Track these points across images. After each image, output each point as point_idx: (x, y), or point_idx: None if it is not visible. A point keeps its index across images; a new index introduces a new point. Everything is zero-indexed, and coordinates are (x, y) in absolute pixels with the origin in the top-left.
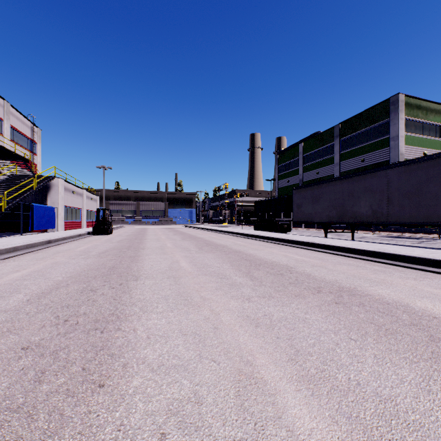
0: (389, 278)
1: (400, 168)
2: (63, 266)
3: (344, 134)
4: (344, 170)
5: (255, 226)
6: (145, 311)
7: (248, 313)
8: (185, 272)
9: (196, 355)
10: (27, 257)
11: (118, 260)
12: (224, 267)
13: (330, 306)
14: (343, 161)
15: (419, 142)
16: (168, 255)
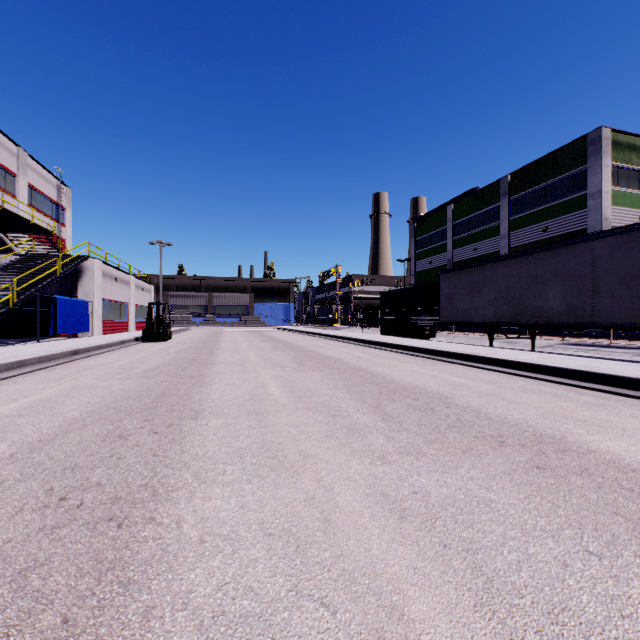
0: (616, 419)
1: (614, 238)
2: (87, 392)
3: (515, 190)
4: (515, 245)
5: (381, 328)
6: (202, 481)
7: (384, 488)
8: (274, 404)
9: (290, 587)
10: (36, 376)
11: (172, 383)
12: (337, 395)
13: (529, 475)
14: (514, 231)
15: (634, 200)
16: (250, 374)
